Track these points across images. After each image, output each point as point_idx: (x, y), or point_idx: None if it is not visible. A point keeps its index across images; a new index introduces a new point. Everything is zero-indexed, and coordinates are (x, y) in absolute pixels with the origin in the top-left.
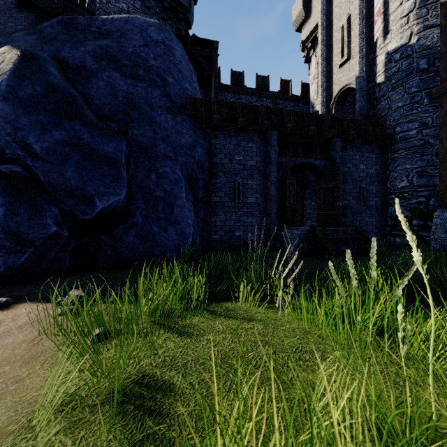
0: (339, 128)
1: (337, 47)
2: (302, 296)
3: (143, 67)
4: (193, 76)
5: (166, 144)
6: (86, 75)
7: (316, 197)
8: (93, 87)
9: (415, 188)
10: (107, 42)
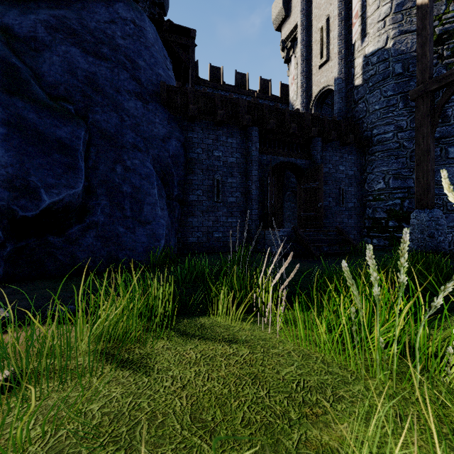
0: (320, 128)
1: (317, 48)
2: (297, 307)
3: (108, 45)
4: (167, 63)
5: (135, 133)
6: (37, 48)
7: (295, 199)
8: (45, 62)
9: (391, 190)
10: (64, 13)
